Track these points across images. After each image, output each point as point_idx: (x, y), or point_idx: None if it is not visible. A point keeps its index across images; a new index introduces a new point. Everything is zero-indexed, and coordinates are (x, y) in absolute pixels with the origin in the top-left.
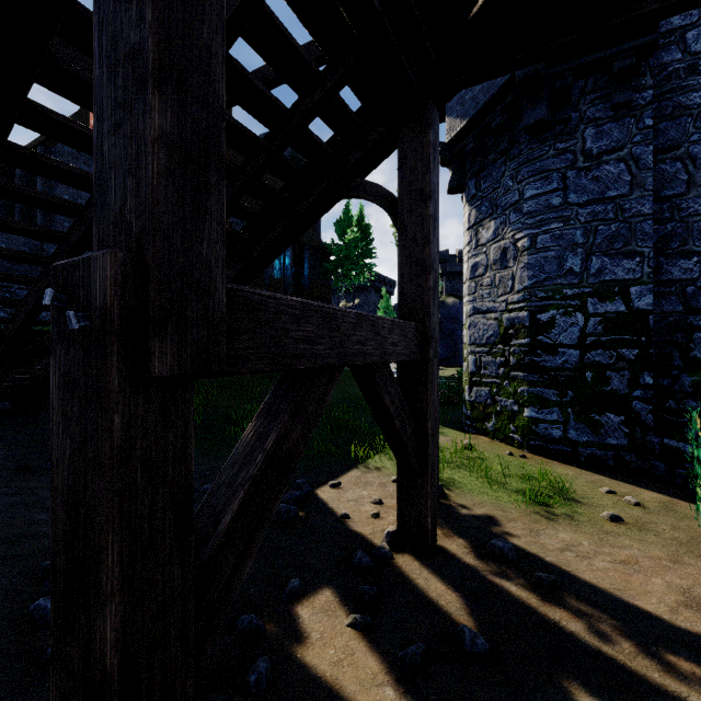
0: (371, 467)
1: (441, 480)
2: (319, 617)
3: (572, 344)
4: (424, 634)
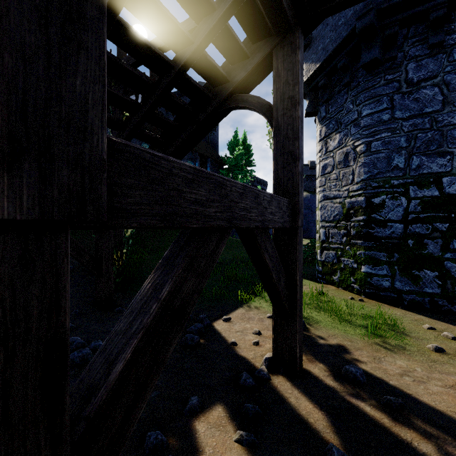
0: (252, 306)
1: (303, 317)
2: (212, 432)
3: (397, 220)
4: (298, 451)
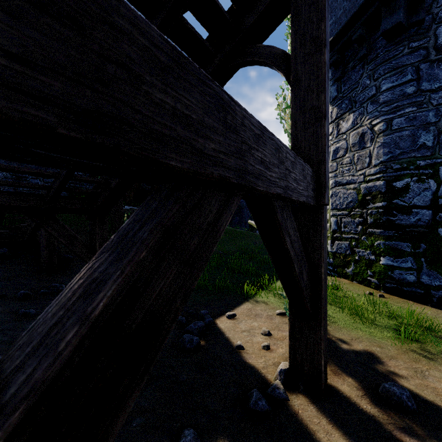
0: (259, 301)
1: None
2: None
3: (425, 205)
4: None
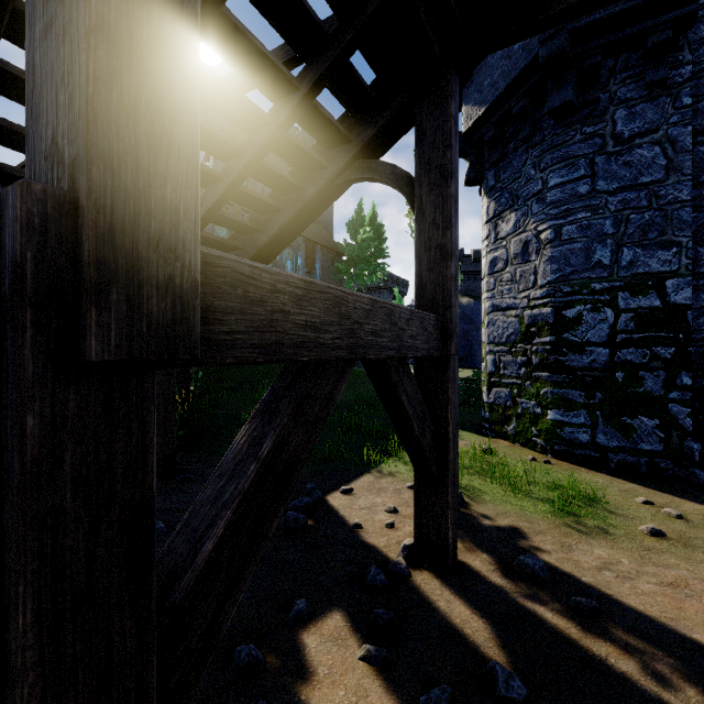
0: (385, 471)
1: (460, 487)
2: (327, 647)
3: (601, 342)
4: (449, 672)
